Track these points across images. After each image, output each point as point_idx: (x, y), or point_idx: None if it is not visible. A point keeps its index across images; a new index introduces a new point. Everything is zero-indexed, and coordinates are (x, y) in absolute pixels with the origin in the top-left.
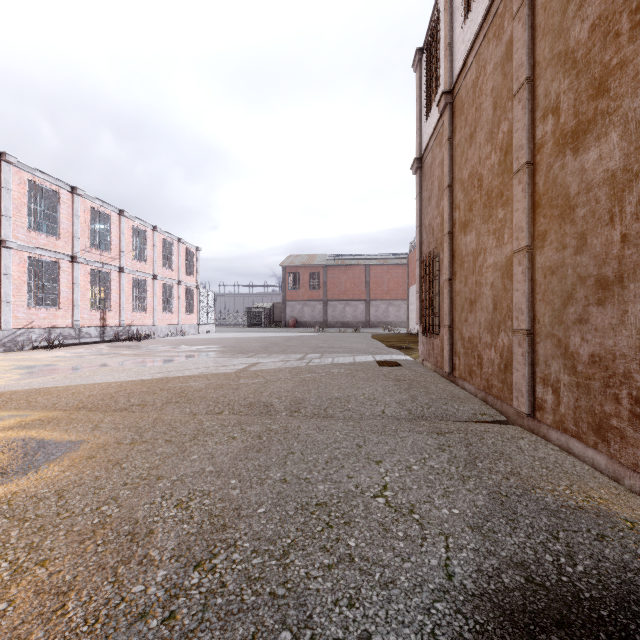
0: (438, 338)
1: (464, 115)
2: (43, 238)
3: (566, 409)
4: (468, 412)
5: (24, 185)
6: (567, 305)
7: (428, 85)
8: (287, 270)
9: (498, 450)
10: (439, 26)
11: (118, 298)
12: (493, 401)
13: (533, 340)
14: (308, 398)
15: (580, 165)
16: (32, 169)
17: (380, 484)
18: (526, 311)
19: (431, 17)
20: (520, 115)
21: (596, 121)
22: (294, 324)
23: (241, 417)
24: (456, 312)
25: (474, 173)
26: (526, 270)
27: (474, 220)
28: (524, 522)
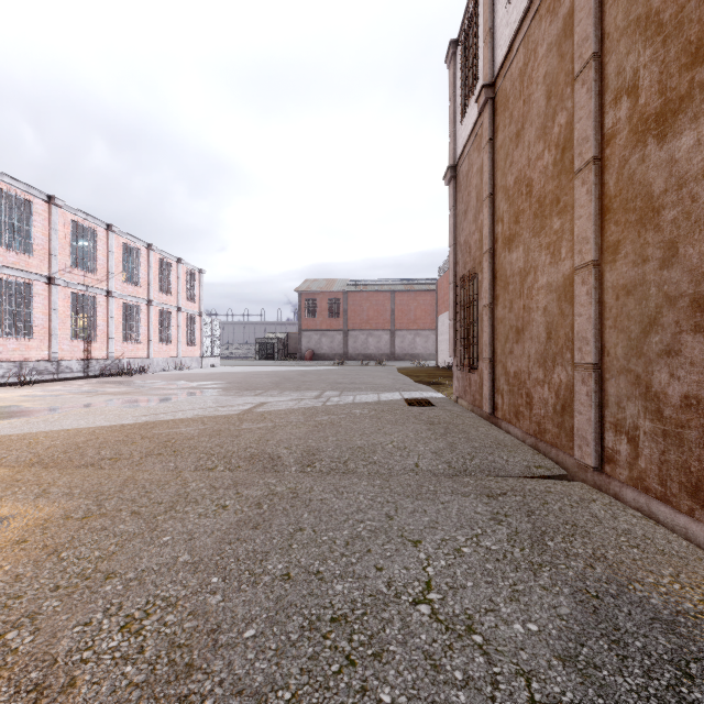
0: (476, 373)
1: (509, 111)
2: (12, 255)
3: (648, 463)
4: (520, 464)
5: None
6: (649, 333)
7: (464, 81)
8: (303, 296)
9: (569, 520)
10: (477, 12)
11: (105, 326)
12: (546, 449)
13: (601, 376)
14: (324, 447)
15: (668, 155)
16: None
17: (421, 580)
18: (592, 341)
19: (467, 3)
20: (584, 100)
21: (692, 96)
22: (311, 356)
23: (239, 474)
24: (499, 342)
25: (521, 178)
26: (592, 290)
27: (521, 233)
28: (634, 645)
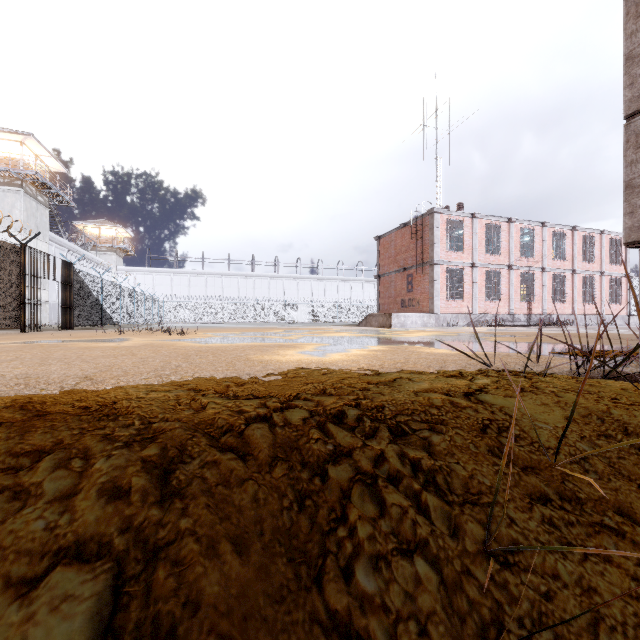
0: None
1: None
2: (492, 257)
3: None
4: None
5: (482, 228)
6: None
7: None
8: None
9: None
10: None
11: (540, 292)
12: None
13: None
14: None
15: None
16: (486, 216)
17: None
18: None
19: None
20: None
21: None
22: None
23: None
24: None
25: None
26: None
27: None
28: None
